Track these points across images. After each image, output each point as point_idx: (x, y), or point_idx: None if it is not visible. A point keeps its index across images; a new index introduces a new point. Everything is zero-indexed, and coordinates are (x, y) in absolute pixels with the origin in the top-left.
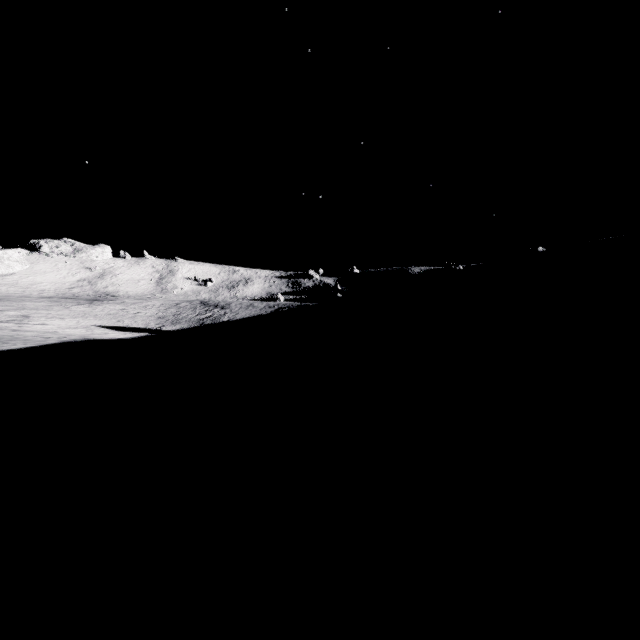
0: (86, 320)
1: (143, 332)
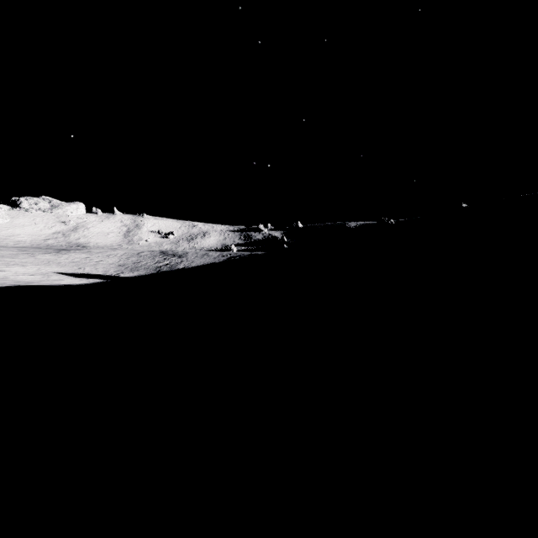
0: (47, 267)
1: (100, 278)
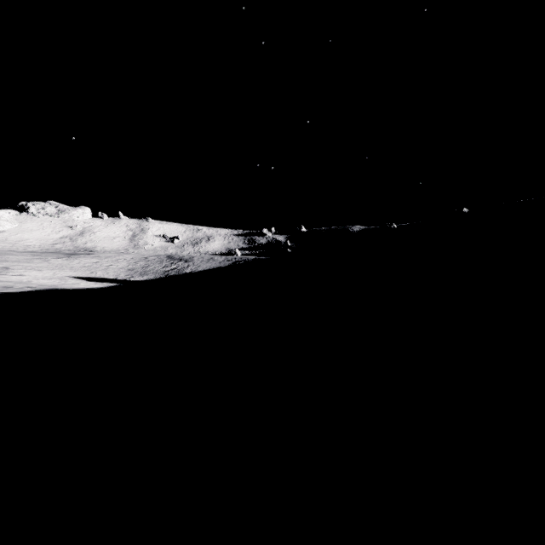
0: (62, 271)
1: (113, 282)
